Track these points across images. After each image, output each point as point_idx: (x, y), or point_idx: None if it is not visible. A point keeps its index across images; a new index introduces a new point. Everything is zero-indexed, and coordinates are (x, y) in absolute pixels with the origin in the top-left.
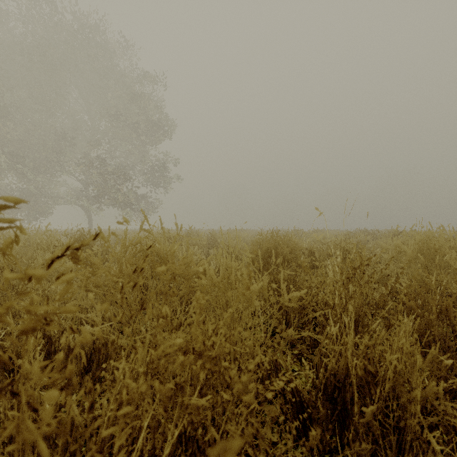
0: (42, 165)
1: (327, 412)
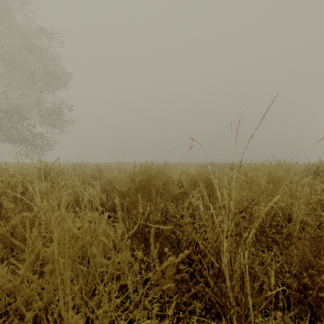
0: None
1: None
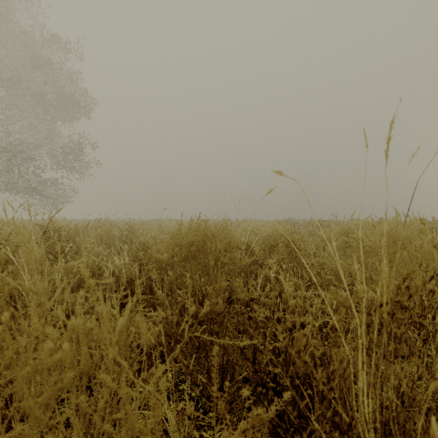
0: None
1: None
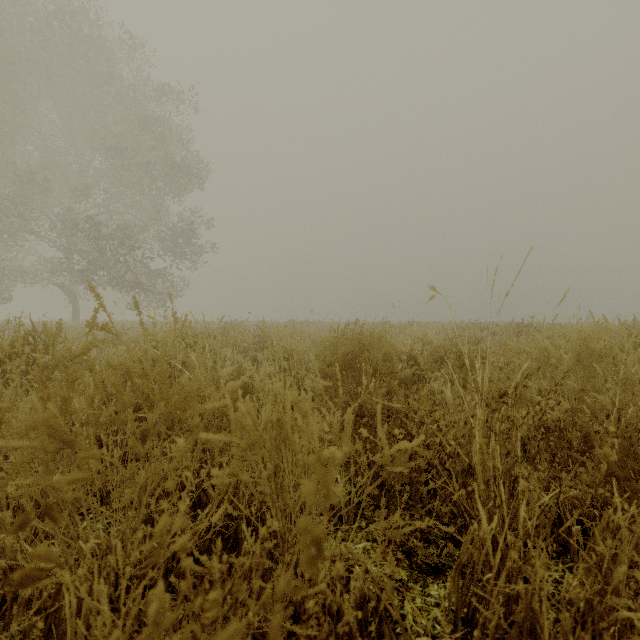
0: None
1: None
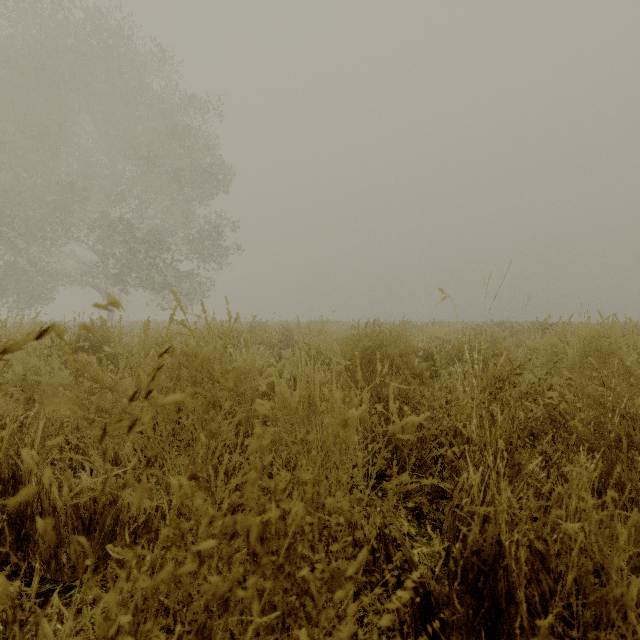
0: (39, 228)
1: (467, 611)
